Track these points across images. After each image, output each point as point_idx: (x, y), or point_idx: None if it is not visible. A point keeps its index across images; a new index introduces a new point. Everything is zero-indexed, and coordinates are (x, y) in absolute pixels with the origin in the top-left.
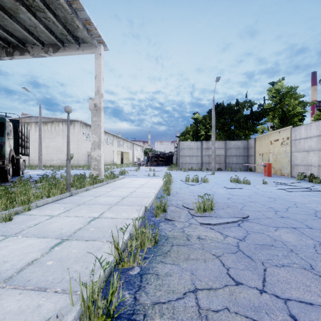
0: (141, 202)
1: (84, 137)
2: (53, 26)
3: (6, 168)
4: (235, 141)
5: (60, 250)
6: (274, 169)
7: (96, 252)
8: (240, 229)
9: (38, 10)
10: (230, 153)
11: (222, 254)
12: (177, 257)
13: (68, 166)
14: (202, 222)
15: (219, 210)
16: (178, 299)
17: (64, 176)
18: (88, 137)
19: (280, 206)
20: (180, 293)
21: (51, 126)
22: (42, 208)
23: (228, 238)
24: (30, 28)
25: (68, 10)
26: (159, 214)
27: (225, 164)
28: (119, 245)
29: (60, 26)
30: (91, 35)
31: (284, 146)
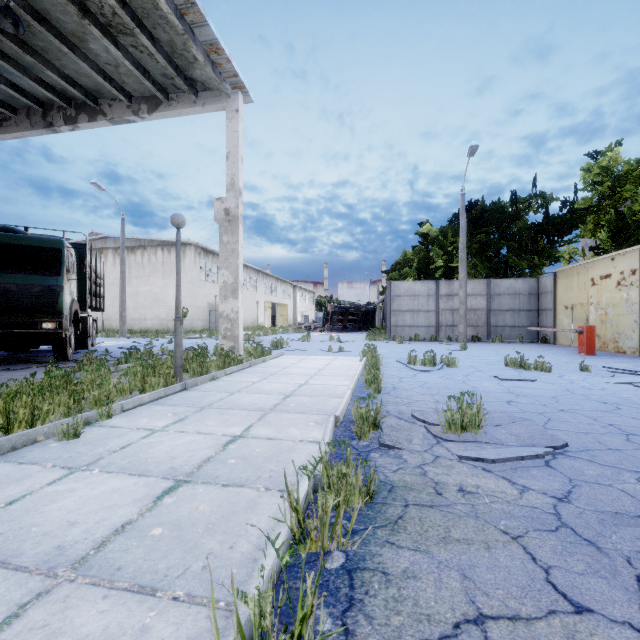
0: (324, 407)
1: (201, 275)
2: (149, 61)
3: (65, 334)
4: (510, 279)
5: (176, 504)
6: (600, 340)
7: (246, 512)
8: (553, 474)
9: (123, 32)
10: (499, 304)
11: (524, 531)
12: (423, 533)
13: (179, 332)
14: (464, 455)
15: (494, 429)
16: (443, 638)
17: (168, 351)
18: (208, 275)
19: (634, 422)
20: (445, 624)
21: (142, 254)
22: (133, 414)
23: (530, 494)
24: (108, 68)
25: (178, 27)
26: (367, 433)
27: (488, 327)
28: (299, 502)
29: (162, 61)
30: (220, 74)
31: (625, 290)
